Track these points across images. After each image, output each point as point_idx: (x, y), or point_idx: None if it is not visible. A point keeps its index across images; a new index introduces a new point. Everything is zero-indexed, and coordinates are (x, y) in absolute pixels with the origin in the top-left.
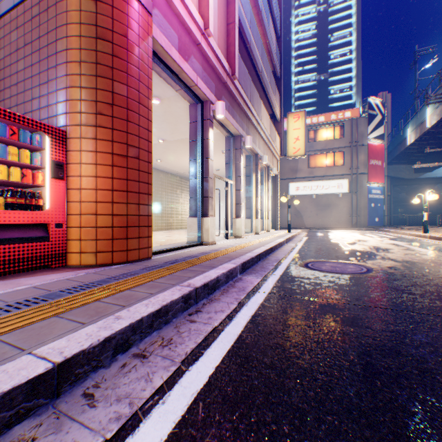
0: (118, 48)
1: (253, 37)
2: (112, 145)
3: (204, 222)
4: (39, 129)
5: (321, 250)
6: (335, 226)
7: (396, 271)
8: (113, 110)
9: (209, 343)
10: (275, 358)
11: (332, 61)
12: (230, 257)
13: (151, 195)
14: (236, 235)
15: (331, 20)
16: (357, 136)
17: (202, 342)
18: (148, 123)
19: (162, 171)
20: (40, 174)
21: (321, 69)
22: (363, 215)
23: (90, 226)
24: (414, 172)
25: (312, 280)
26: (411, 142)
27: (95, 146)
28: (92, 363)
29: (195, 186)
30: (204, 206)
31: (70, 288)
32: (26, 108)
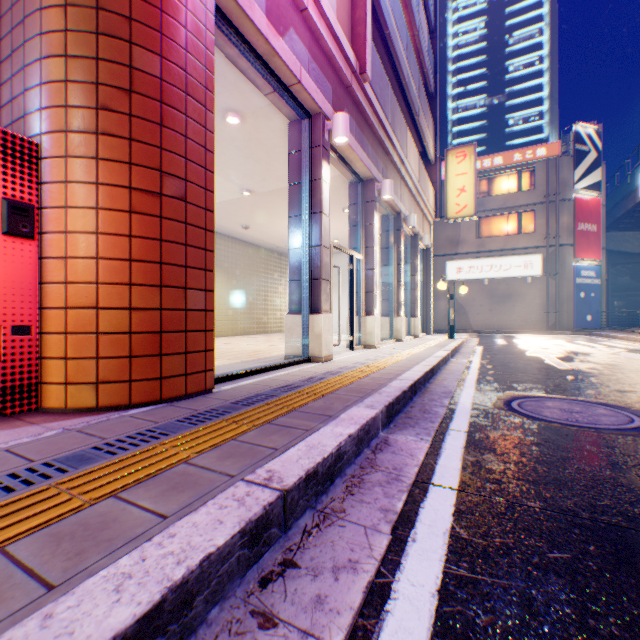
0: None
1: (395, 20)
2: (130, 171)
3: (312, 321)
4: None
5: (519, 371)
6: (520, 329)
7: None
8: (132, 103)
9: None
10: None
11: (511, 75)
12: (361, 389)
13: (212, 271)
14: (367, 343)
15: (509, 12)
16: (556, 186)
17: None
18: (204, 134)
19: (251, 244)
20: None
21: (494, 88)
22: (567, 311)
23: (84, 332)
24: None
25: (542, 447)
26: None
27: (95, 171)
28: None
29: (298, 260)
30: (314, 295)
31: None
32: None
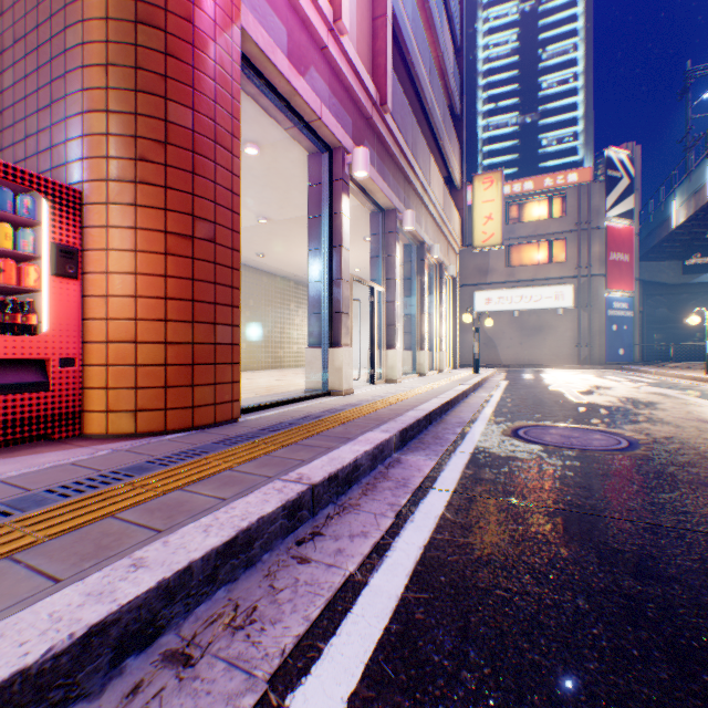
0: (176, 42)
1: (417, 45)
2: (166, 216)
3: (333, 355)
4: (28, 185)
5: (536, 404)
6: (551, 363)
7: (683, 445)
8: (167, 154)
9: (336, 621)
10: (486, 669)
11: (545, 92)
12: (378, 418)
13: (238, 307)
14: (388, 377)
15: (542, 25)
16: (588, 213)
17: (319, 616)
18: (231, 179)
19: (266, 273)
20: (32, 268)
21: (526, 106)
22: (599, 345)
23: (124, 364)
24: (684, 273)
25: (532, 463)
26: (680, 223)
27: (134, 217)
28: (52, 696)
29: (319, 294)
30: (334, 329)
31: (69, 484)
32: (17, 154)
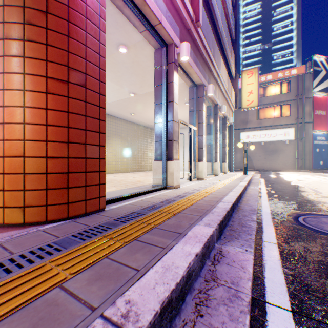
0: None
1: None
2: (46, 65)
3: (168, 165)
4: None
5: (293, 195)
6: (281, 169)
7: None
8: (47, 20)
9: None
10: None
11: (275, 32)
12: (199, 209)
13: (103, 133)
14: (199, 177)
15: None
16: (303, 90)
17: None
18: (98, 45)
19: (136, 124)
20: None
21: (265, 40)
22: (308, 159)
23: (15, 172)
24: None
25: None
26: None
27: (22, 65)
28: None
29: (160, 129)
30: (169, 150)
31: None
32: None
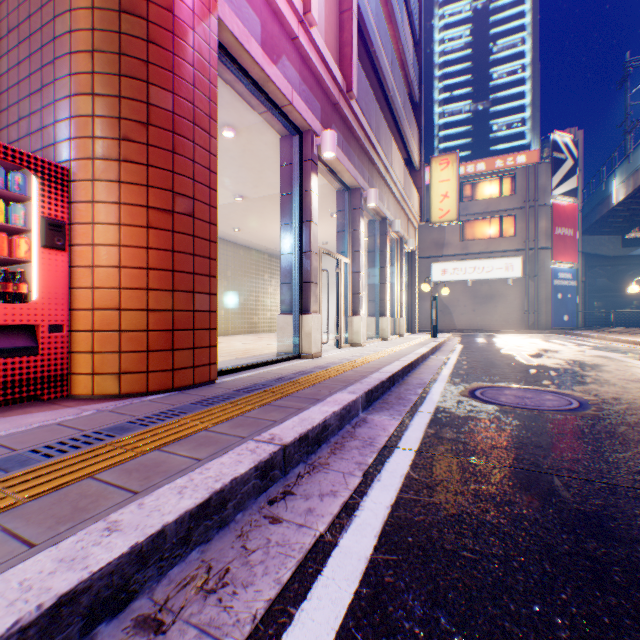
0: (157, 30)
1: (380, 37)
2: (147, 192)
3: (303, 321)
4: (19, 163)
5: (490, 366)
6: (501, 328)
7: (631, 406)
8: (149, 134)
9: (306, 584)
10: (457, 638)
11: (495, 82)
12: (345, 380)
13: (215, 277)
14: (353, 341)
15: (493, 21)
16: (535, 192)
17: (290, 579)
18: (209, 158)
19: (242, 246)
20: (22, 240)
21: (478, 94)
22: (545, 312)
23: (108, 330)
24: (623, 246)
25: (490, 423)
26: (620, 200)
27: (118, 193)
28: None
29: (290, 265)
30: (304, 297)
31: (53, 444)
32: (11, 136)
